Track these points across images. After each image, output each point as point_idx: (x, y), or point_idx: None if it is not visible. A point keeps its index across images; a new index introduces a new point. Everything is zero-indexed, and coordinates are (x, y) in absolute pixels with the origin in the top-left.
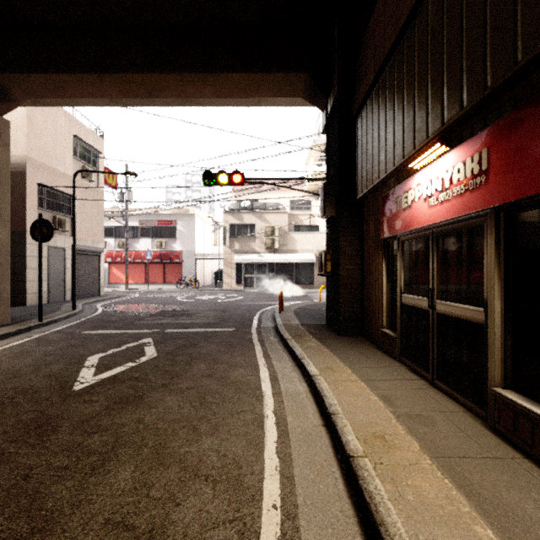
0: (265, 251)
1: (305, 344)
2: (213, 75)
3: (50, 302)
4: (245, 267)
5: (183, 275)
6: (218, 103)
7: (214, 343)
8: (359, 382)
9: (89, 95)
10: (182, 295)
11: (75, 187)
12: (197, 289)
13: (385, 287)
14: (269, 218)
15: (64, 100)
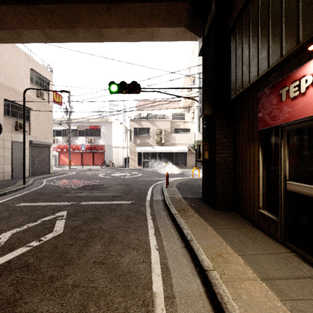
0: (156, 145)
1: (190, 220)
2: (116, 5)
3: (13, 178)
4: (143, 154)
5: (105, 160)
6: (123, 39)
7: (115, 217)
8: (260, 282)
9: (24, 27)
10: (103, 173)
11: (29, 101)
12: (113, 169)
13: (261, 172)
14: (158, 124)
15: (15, 38)
